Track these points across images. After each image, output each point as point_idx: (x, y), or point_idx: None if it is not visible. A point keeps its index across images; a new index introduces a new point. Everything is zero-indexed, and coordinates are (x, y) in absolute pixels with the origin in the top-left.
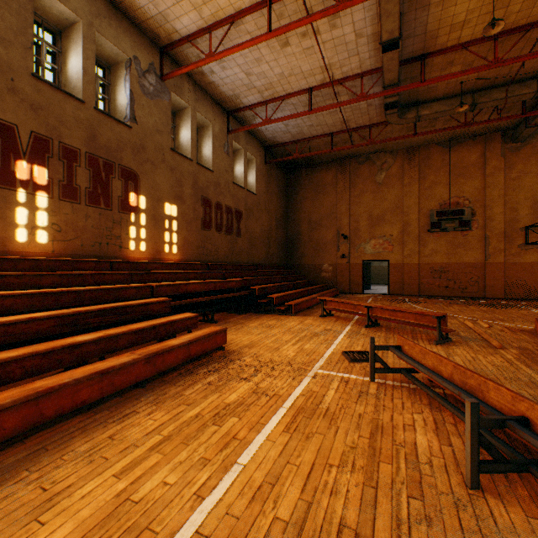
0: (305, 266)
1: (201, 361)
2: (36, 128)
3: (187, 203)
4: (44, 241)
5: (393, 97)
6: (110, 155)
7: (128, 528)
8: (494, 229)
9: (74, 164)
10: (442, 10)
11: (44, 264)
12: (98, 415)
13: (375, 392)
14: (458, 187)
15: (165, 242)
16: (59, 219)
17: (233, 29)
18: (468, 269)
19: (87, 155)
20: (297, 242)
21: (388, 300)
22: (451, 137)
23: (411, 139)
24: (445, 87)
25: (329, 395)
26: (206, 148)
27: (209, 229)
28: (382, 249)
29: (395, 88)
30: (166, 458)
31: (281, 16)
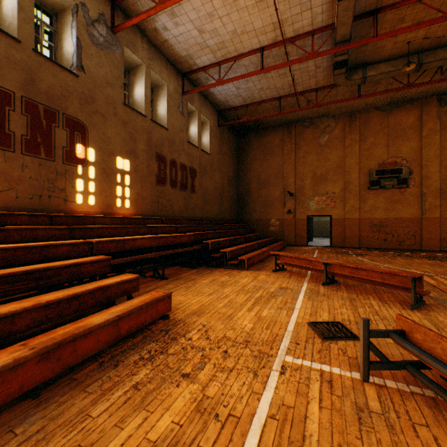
0: (254, 220)
1: (136, 338)
2: None
3: (141, 159)
4: None
5: (343, 56)
6: (52, 102)
7: None
8: (430, 186)
9: (6, 107)
10: None
11: None
12: None
13: (380, 409)
14: (396, 147)
15: (116, 196)
16: None
17: None
18: (406, 223)
19: (23, 99)
20: (247, 199)
21: (333, 252)
22: (390, 101)
23: (353, 104)
24: (391, 48)
25: (313, 417)
26: (161, 107)
27: (164, 185)
28: (325, 205)
29: (346, 44)
30: None
31: None
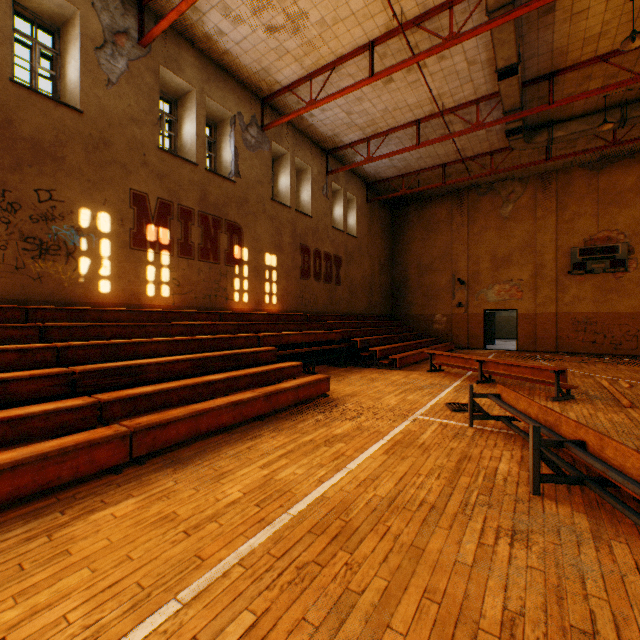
0: (413, 316)
1: (307, 404)
2: (161, 194)
3: (286, 252)
4: (167, 295)
5: (516, 123)
6: (218, 211)
7: (276, 490)
8: None
9: (189, 223)
10: (570, 26)
11: (169, 315)
12: (234, 435)
13: (471, 435)
14: (609, 218)
15: (265, 293)
16: (178, 275)
17: (334, 74)
18: (623, 320)
19: (199, 213)
20: (404, 289)
21: (514, 357)
22: (600, 157)
23: (545, 164)
24: (583, 103)
25: (426, 434)
26: (304, 193)
27: (308, 278)
28: (509, 296)
29: (517, 113)
30: (292, 461)
31: (384, 56)
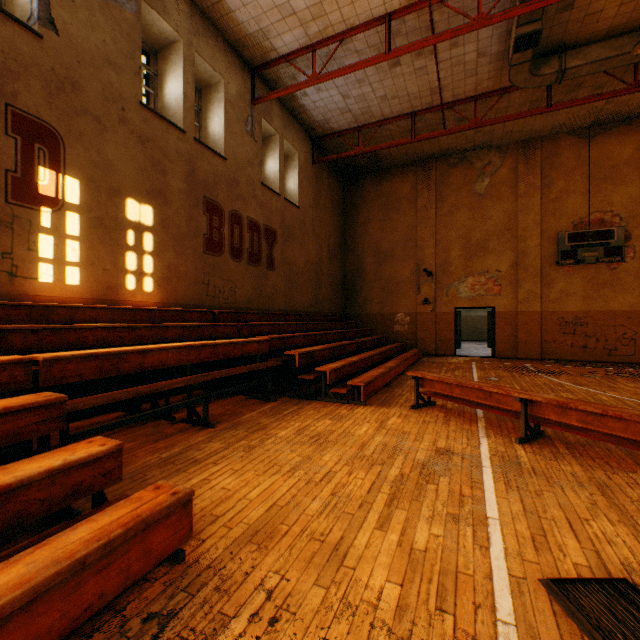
0: (370, 315)
1: None
2: None
3: (176, 206)
4: None
5: (533, 24)
6: None
7: None
8: None
9: None
10: None
11: None
12: None
13: None
14: (603, 196)
15: (126, 271)
16: None
17: None
18: (619, 320)
19: None
20: (358, 282)
21: (503, 368)
22: (594, 121)
23: (532, 125)
24: (614, 14)
25: None
26: (214, 121)
27: (219, 254)
28: (485, 290)
29: None
30: None
31: None
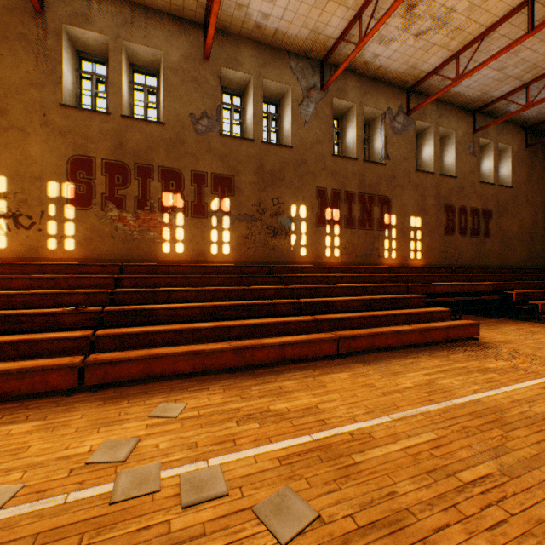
0: None
1: (456, 343)
2: (333, 186)
3: (429, 214)
4: (337, 255)
5: None
6: (371, 190)
7: (438, 388)
8: None
9: (351, 203)
10: None
11: (340, 269)
12: (397, 354)
13: None
14: None
15: (410, 250)
16: (344, 241)
17: (482, 42)
18: None
19: (358, 194)
20: None
21: None
22: None
23: None
24: None
25: None
26: (447, 156)
27: (451, 234)
28: None
29: None
30: (448, 376)
31: None
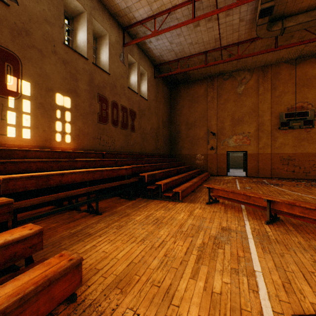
0: (183, 155)
1: None
2: None
3: (83, 98)
4: None
5: (269, 3)
6: None
7: None
8: None
9: None
10: None
11: None
12: None
13: None
14: (303, 94)
15: (56, 131)
16: None
17: None
18: (311, 157)
19: None
20: (177, 138)
21: (252, 182)
22: (298, 55)
23: (266, 58)
24: None
25: None
26: (103, 54)
27: (106, 123)
28: (242, 142)
29: None
30: None
31: None
